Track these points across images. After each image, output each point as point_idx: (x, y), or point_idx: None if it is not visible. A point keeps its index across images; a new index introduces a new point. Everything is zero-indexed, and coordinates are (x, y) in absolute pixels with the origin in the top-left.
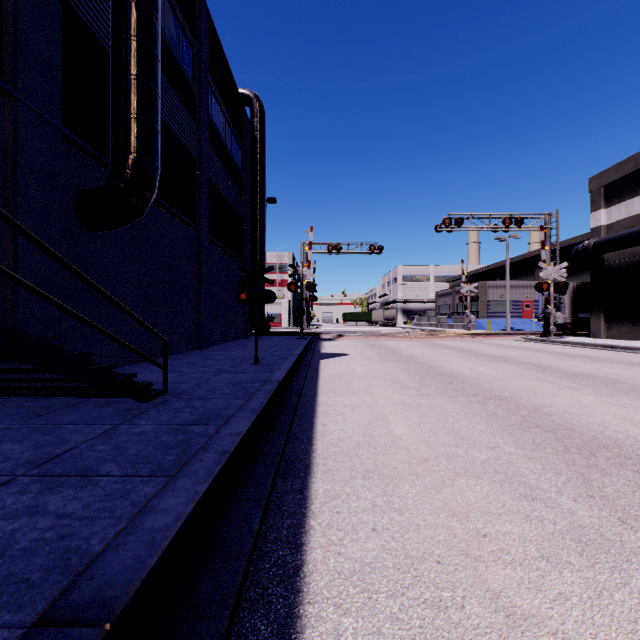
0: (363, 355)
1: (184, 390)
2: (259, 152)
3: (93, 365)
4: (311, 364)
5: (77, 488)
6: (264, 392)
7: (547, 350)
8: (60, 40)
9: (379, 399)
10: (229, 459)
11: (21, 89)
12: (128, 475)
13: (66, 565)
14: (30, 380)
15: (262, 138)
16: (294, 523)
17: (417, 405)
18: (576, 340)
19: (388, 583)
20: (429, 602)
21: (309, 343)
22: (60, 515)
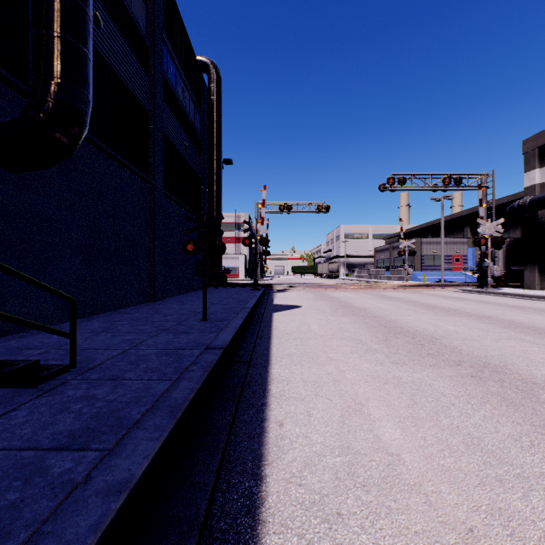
0: (315, 307)
1: (100, 362)
2: (215, 115)
3: None
4: (264, 318)
5: None
6: (200, 367)
7: (492, 302)
8: None
9: (346, 370)
10: None
11: None
12: None
13: None
14: None
15: (218, 102)
16: None
17: (397, 381)
18: (514, 291)
19: None
20: None
21: (262, 294)
22: None
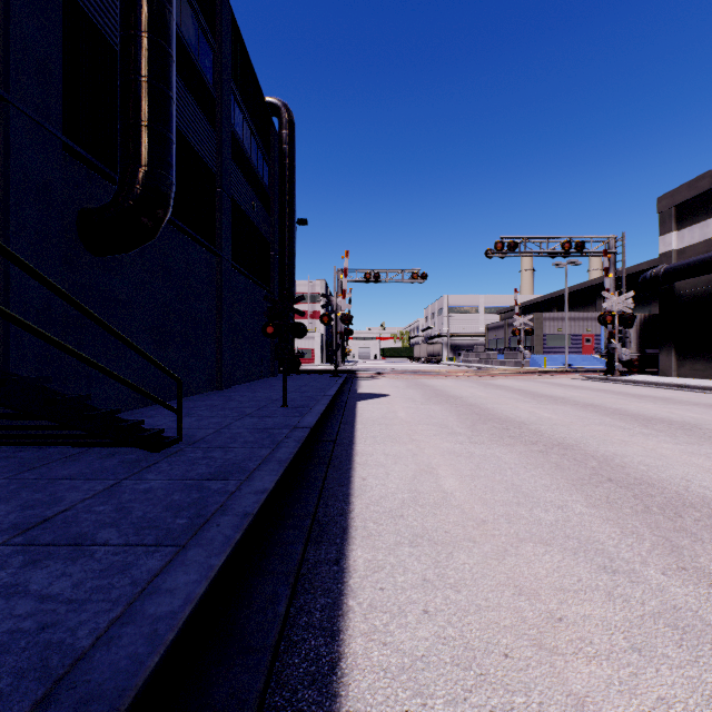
0: (405, 396)
1: (201, 437)
2: (288, 168)
3: (93, 410)
4: (347, 406)
5: (67, 561)
6: (293, 440)
7: (612, 390)
8: (60, 36)
9: (425, 448)
10: (251, 523)
11: (14, 91)
12: (130, 544)
13: (44, 667)
14: (20, 427)
15: (291, 152)
16: (329, 603)
17: (469, 455)
18: (644, 379)
19: (446, 684)
20: (498, 711)
21: (344, 382)
22: (43, 597)
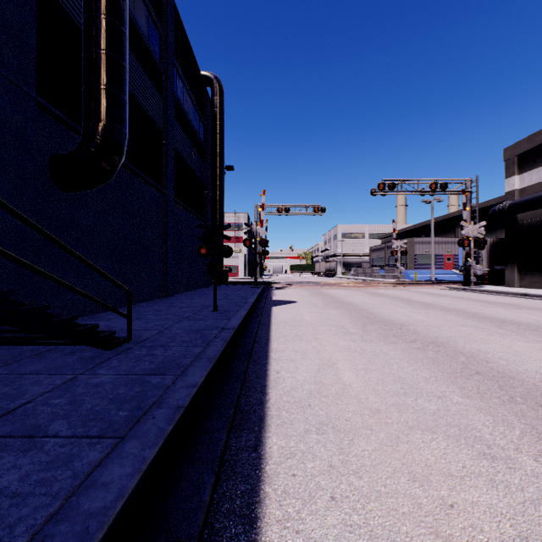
0: (309, 302)
1: (147, 337)
2: (218, 126)
3: (54, 317)
4: (264, 311)
5: (19, 453)
6: (221, 340)
7: (470, 298)
8: (34, 16)
9: (327, 345)
10: (183, 415)
11: None
12: (76, 436)
13: None
14: None
15: (221, 114)
16: (248, 489)
17: (362, 351)
18: (493, 289)
19: None
20: None
21: (262, 291)
22: None
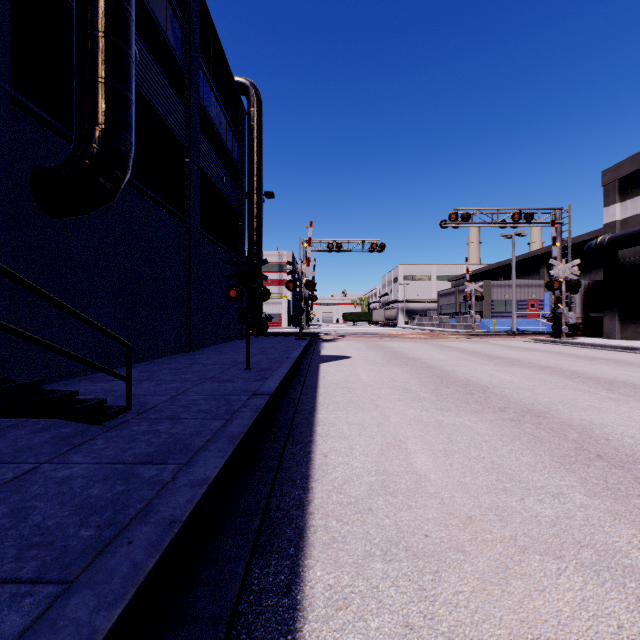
0: (366, 358)
1: (153, 406)
2: (256, 143)
3: (5, 382)
4: (310, 369)
5: None
6: (250, 409)
7: (563, 352)
8: None
9: (390, 415)
10: (177, 536)
11: None
12: None
13: None
14: None
15: (259, 128)
16: None
17: (438, 424)
18: (590, 341)
19: None
20: None
21: (308, 344)
22: None
